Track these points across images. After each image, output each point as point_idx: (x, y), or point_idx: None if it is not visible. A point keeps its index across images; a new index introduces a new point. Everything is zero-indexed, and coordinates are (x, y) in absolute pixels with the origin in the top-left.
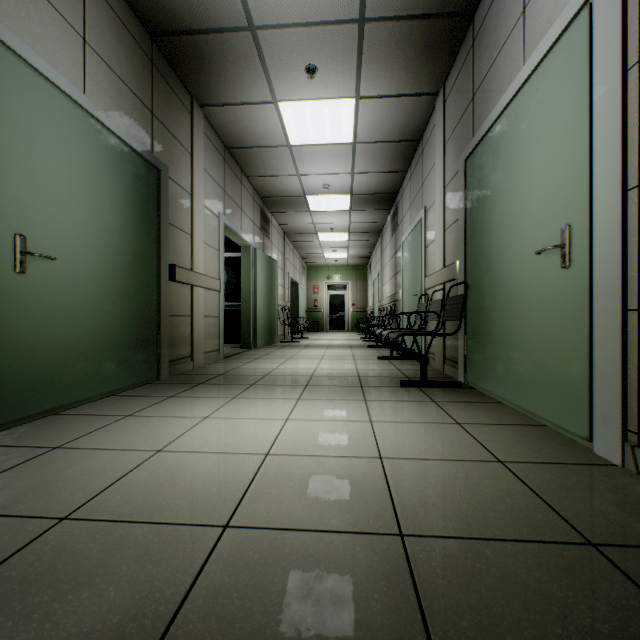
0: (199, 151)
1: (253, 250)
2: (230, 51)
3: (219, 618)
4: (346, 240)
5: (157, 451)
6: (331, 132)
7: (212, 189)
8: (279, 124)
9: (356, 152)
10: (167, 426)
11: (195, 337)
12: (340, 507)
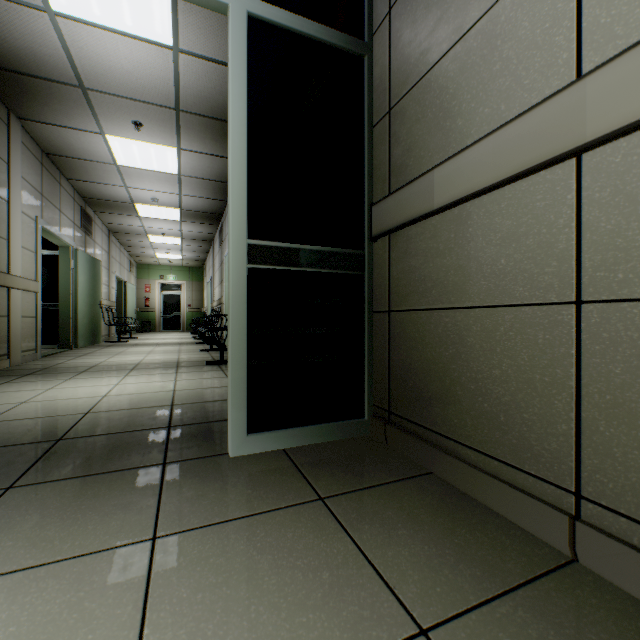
0: (17, 160)
1: (74, 251)
2: (59, 94)
3: (93, 424)
4: (179, 244)
5: (22, 403)
6: (158, 164)
7: (29, 194)
8: (107, 148)
9: (182, 181)
10: (19, 394)
11: (12, 336)
12: (147, 403)
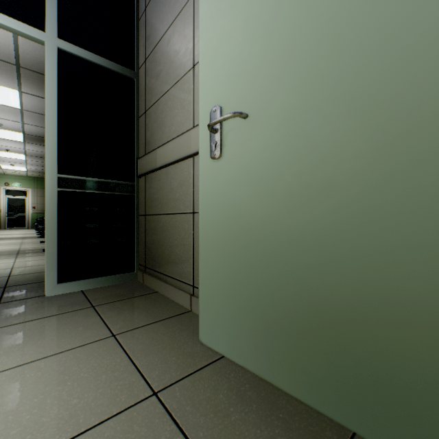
0: None
1: None
2: None
3: None
4: (24, 159)
5: None
6: (1, 99)
7: None
8: None
9: (24, 114)
10: None
11: None
12: None
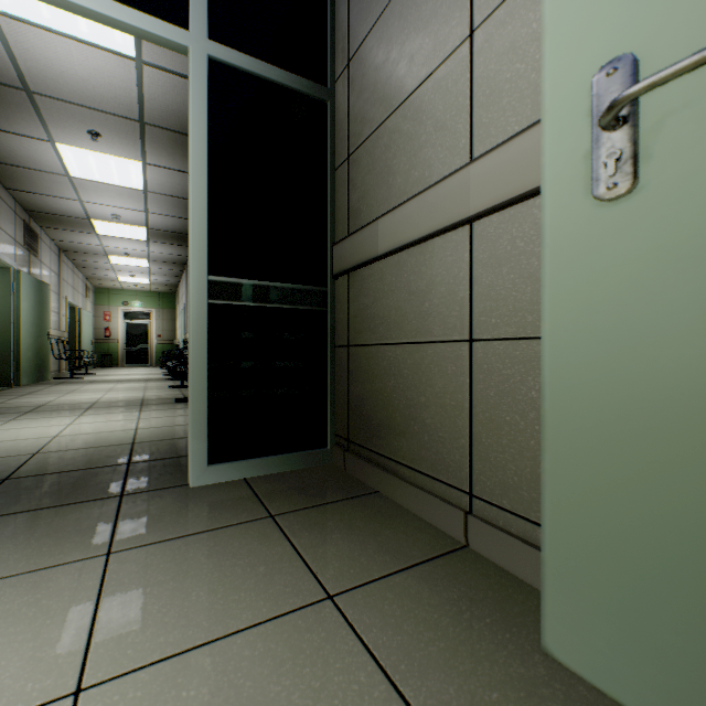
0: None
1: (15, 272)
2: None
3: (44, 464)
4: (147, 266)
5: None
6: (120, 178)
7: None
8: (57, 158)
9: (149, 198)
10: None
11: None
12: (105, 442)
